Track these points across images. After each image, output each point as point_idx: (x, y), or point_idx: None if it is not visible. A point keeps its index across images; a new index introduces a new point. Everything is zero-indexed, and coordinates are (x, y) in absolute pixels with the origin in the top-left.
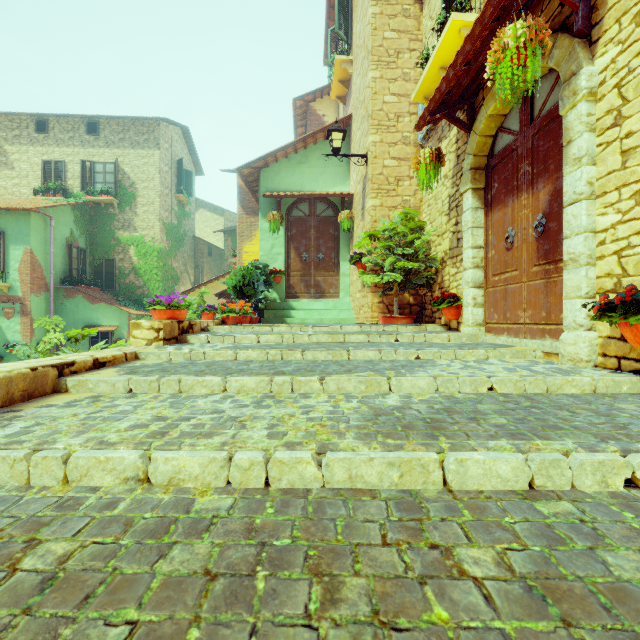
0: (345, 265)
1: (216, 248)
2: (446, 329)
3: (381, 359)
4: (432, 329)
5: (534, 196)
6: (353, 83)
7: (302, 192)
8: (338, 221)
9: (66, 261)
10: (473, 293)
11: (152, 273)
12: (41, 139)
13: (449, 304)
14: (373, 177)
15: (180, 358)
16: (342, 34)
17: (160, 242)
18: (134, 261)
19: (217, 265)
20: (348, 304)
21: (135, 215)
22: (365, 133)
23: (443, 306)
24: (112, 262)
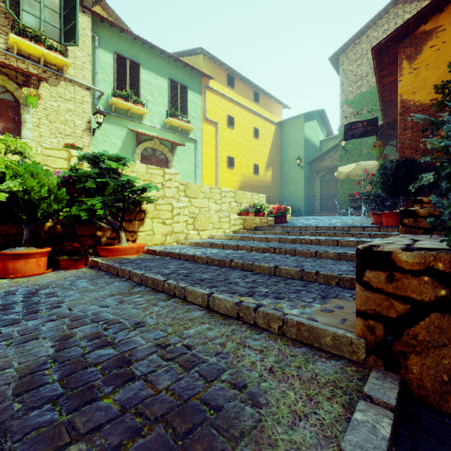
0: None
1: None
2: None
3: None
4: None
5: None
6: None
7: None
8: None
9: None
10: None
11: None
12: None
13: None
14: None
15: None
16: None
17: None
18: None
19: None
20: None
21: None
22: None
23: None
24: None
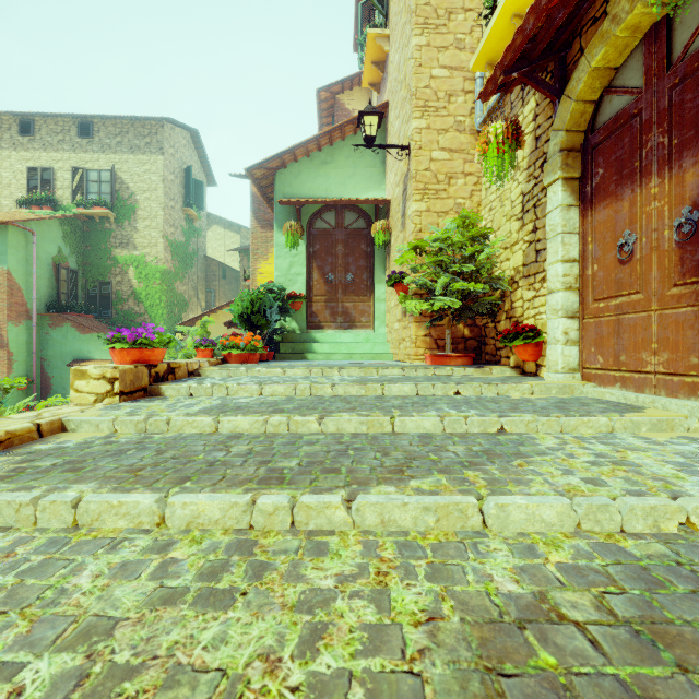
0: (380, 288)
1: (231, 270)
2: (518, 373)
3: (444, 432)
4: (499, 373)
5: (674, 179)
6: (390, 62)
7: (327, 198)
8: (371, 233)
9: (53, 284)
10: (564, 325)
11: (155, 298)
12: (25, 142)
13: (527, 340)
14: (417, 174)
15: (130, 429)
16: (376, 2)
17: (164, 262)
18: (134, 284)
19: (232, 289)
20: (384, 336)
21: (135, 231)
22: (406, 119)
23: (518, 343)
24: (108, 285)
